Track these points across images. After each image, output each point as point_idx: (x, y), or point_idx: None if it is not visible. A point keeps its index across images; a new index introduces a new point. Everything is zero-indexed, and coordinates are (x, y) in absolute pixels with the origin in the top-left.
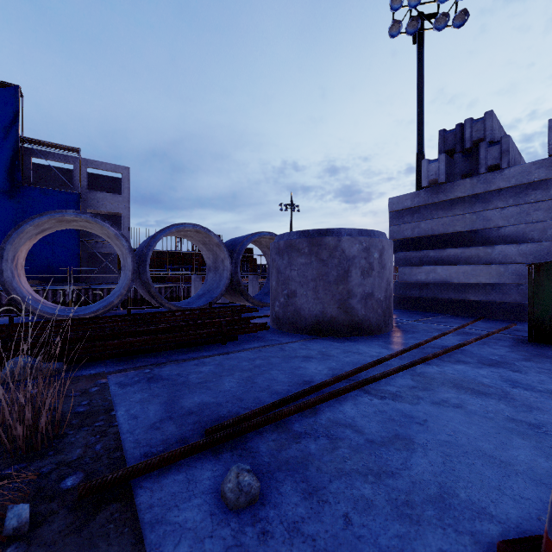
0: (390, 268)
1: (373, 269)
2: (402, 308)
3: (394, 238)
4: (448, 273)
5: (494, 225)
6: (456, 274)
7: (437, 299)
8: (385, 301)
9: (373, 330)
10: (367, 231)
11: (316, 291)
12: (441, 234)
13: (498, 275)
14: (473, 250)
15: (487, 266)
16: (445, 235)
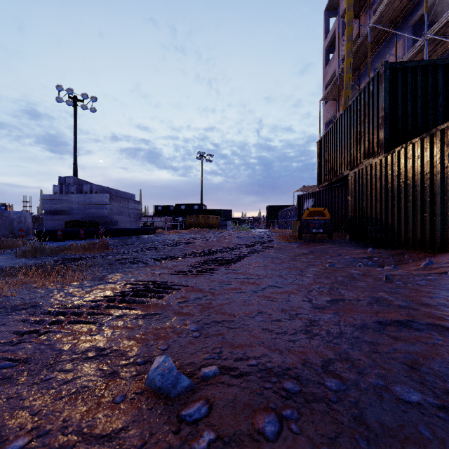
0: (29, 222)
1: (22, 222)
2: None
3: (44, 210)
4: (60, 223)
5: (74, 209)
6: (63, 223)
7: None
8: (27, 231)
9: None
10: (20, 212)
11: (1, 228)
12: (60, 210)
13: None
14: (68, 216)
15: None
16: (62, 211)
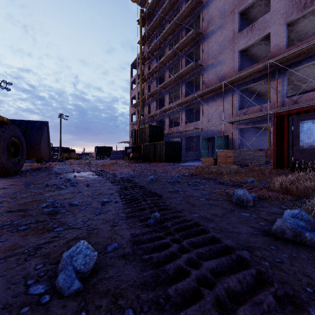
0: None
1: None
2: None
3: None
4: None
5: None
6: None
7: None
8: None
9: None
10: None
11: None
12: None
13: None
14: None
15: None
16: None
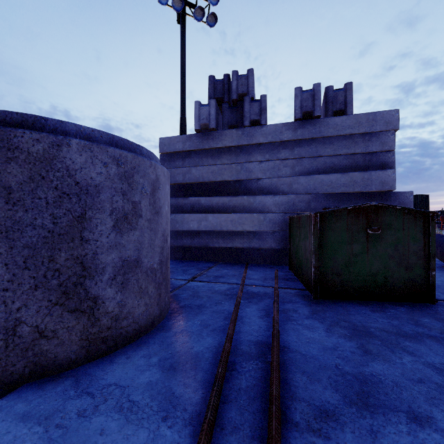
0: (167, 214)
1: (141, 215)
2: (173, 258)
3: None
4: (218, 221)
5: (255, 177)
6: (226, 222)
7: (207, 247)
8: (161, 268)
9: (139, 329)
10: (129, 144)
11: None
12: (210, 181)
13: (259, 223)
14: (239, 199)
15: (251, 215)
16: (214, 183)
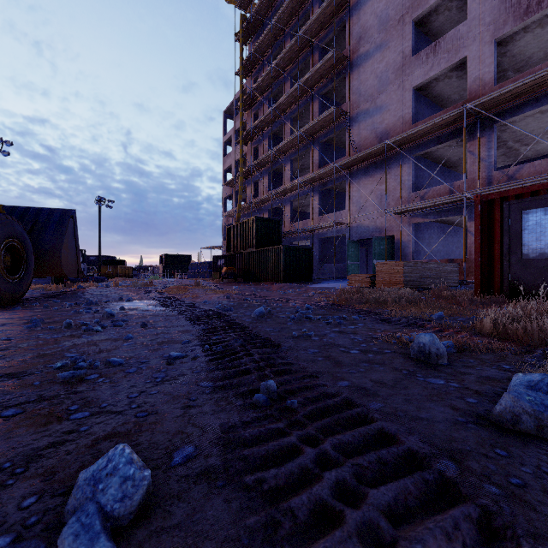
0: None
1: None
2: None
3: None
4: None
5: None
6: None
7: None
8: None
9: None
10: None
11: None
12: None
13: None
14: None
15: None
16: None
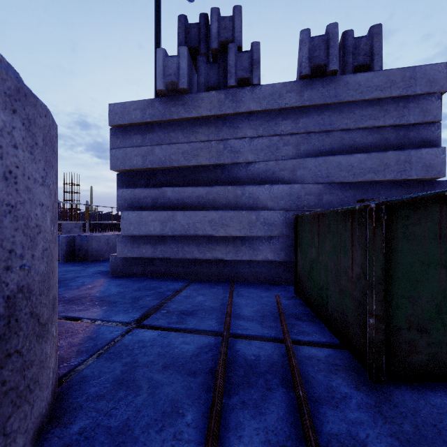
0: None
1: None
2: (129, 274)
3: (118, 167)
4: (191, 222)
5: (243, 159)
6: (202, 224)
7: (177, 259)
8: None
9: None
10: None
11: None
12: (181, 166)
13: (250, 225)
14: (222, 190)
15: (238, 213)
16: (186, 169)
